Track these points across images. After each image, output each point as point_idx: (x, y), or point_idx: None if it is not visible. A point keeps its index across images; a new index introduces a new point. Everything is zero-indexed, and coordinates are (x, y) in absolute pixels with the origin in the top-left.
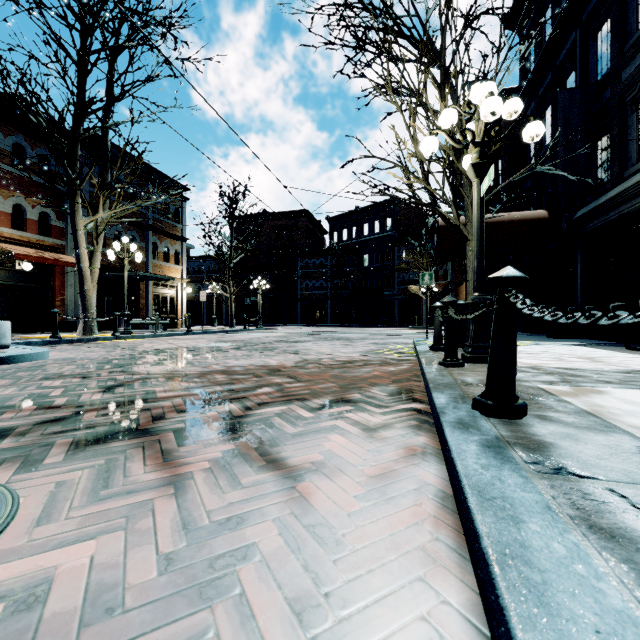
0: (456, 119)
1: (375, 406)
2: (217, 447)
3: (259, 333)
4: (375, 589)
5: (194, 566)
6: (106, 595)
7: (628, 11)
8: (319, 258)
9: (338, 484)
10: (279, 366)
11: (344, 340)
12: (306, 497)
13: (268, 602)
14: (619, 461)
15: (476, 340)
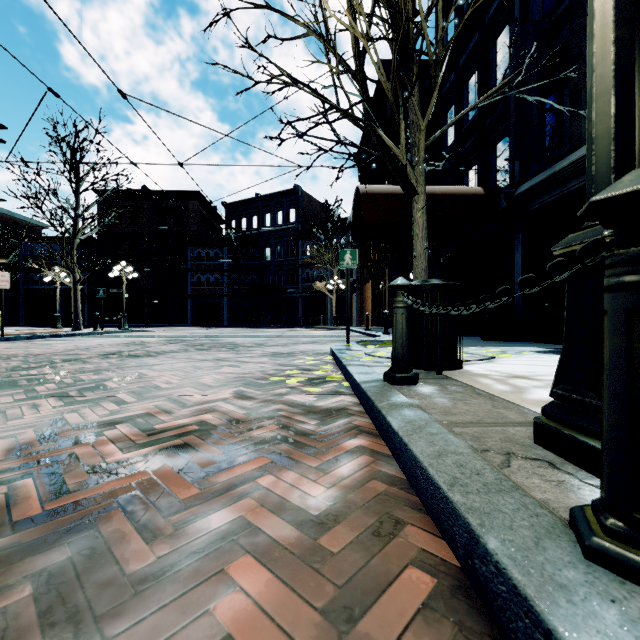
0: None
1: None
2: None
3: (108, 338)
4: None
5: None
6: None
7: None
8: (214, 248)
9: None
10: None
11: (228, 349)
12: None
13: None
14: None
15: None
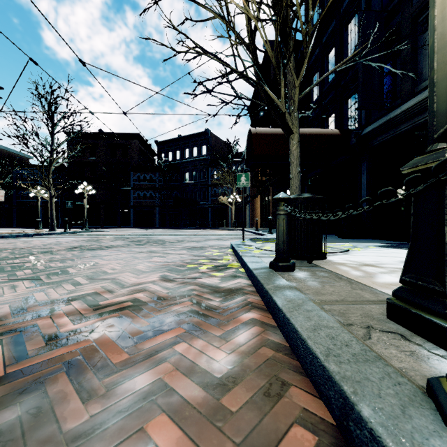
0: None
1: None
2: None
3: (74, 236)
4: None
5: None
6: None
7: None
8: (149, 173)
9: None
10: None
11: (158, 244)
12: None
13: None
14: None
15: None
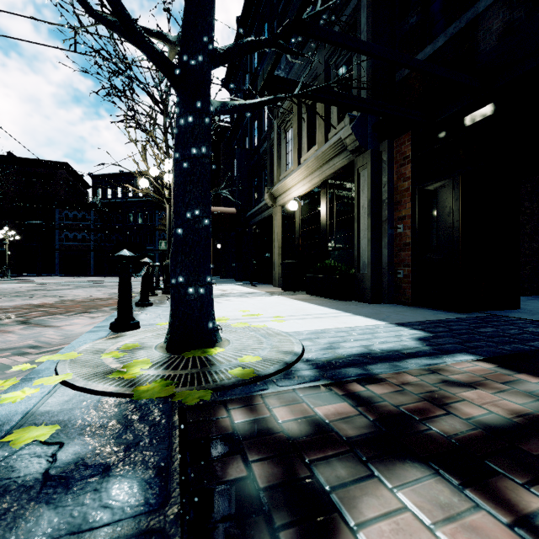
0: (158, 173)
1: (101, 312)
2: (19, 326)
3: (9, 284)
4: (80, 333)
5: (29, 337)
6: (5, 341)
7: (263, 120)
8: (81, 211)
9: (75, 326)
10: (42, 304)
11: (101, 287)
12: (63, 328)
13: (53, 336)
14: (159, 310)
15: (167, 283)
